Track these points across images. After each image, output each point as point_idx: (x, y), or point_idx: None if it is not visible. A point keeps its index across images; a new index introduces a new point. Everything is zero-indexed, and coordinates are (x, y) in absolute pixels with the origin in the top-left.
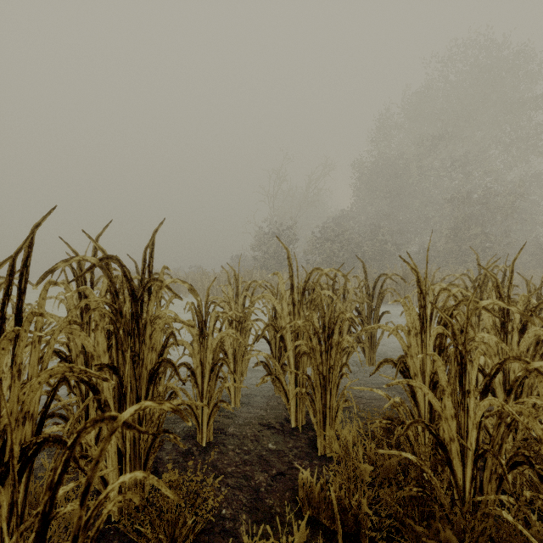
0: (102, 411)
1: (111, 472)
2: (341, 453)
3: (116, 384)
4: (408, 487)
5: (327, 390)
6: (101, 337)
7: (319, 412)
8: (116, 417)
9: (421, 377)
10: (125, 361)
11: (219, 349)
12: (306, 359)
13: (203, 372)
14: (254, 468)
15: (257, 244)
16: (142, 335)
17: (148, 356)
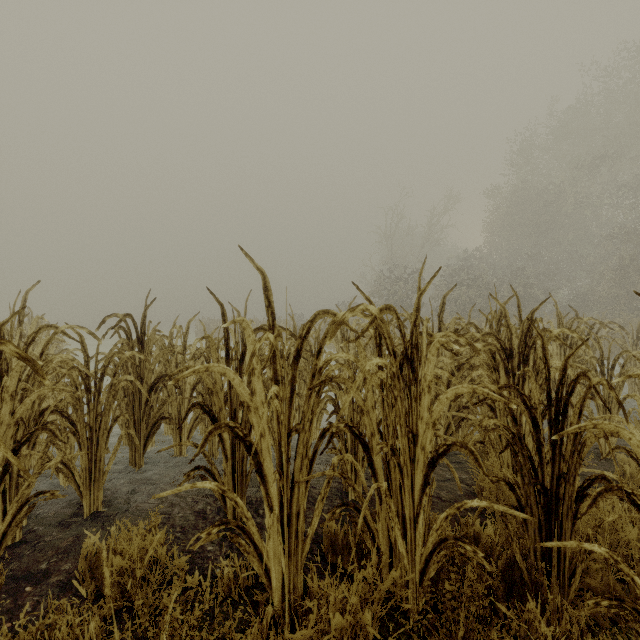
0: None
1: None
2: None
3: None
4: None
5: (606, 410)
6: None
7: None
8: None
9: None
10: None
11: None
12: None
13: None
14: None
15: (377, 290)
16: None
17: None
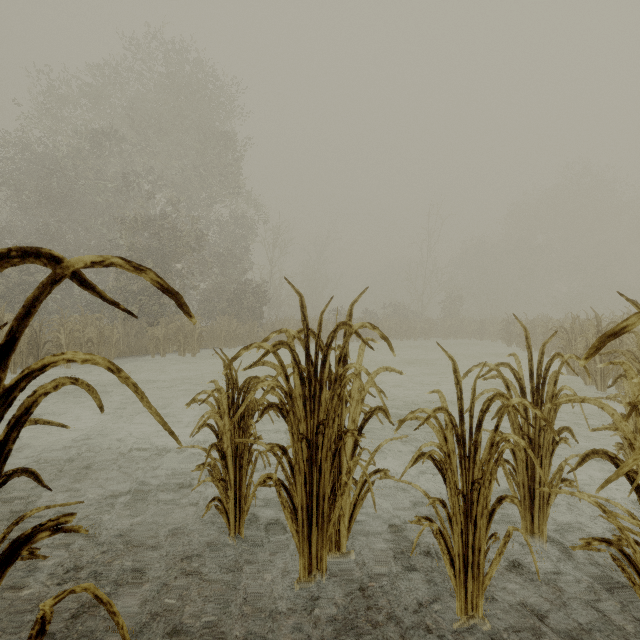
0: None
1: None
2: None
3: None
4: None
5: None
6: None
7: None
8: None
9: None
10: None
11: None
12: None
13: None
14: None
15: None
16: None
17: None
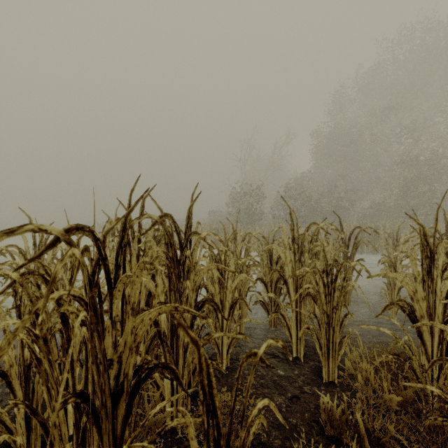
0: (160, 340)
1: (166, 390)
2: (363, 383)
3: (169, 318)
4: (433, 416)
5: (330, 327)
6: (159, 280)
7: (324, 346)
8: (256, 353)
9: (427, 319)
10: (175, 299)
11: (234, 290)
12: (305, 299)
13: (222, 309)
14: (271, 391)
15: (231, 202)
16: (186, 278)
17: (193, 296)
